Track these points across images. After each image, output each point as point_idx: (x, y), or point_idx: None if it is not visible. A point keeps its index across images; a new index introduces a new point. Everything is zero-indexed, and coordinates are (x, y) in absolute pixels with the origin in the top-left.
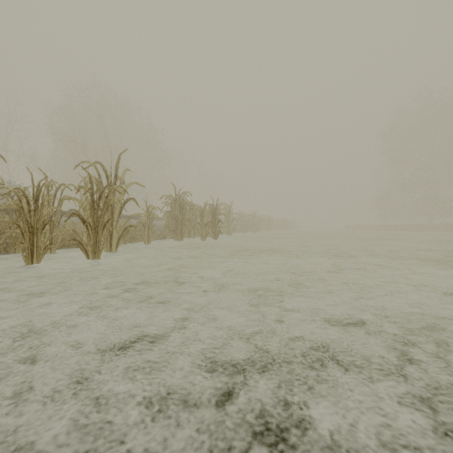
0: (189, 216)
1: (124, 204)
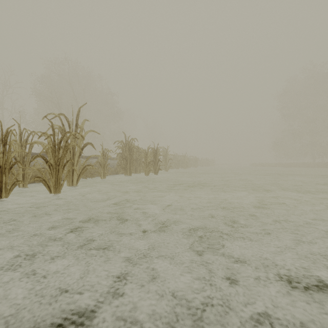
0: (136, 157)
1: (83, 147)
